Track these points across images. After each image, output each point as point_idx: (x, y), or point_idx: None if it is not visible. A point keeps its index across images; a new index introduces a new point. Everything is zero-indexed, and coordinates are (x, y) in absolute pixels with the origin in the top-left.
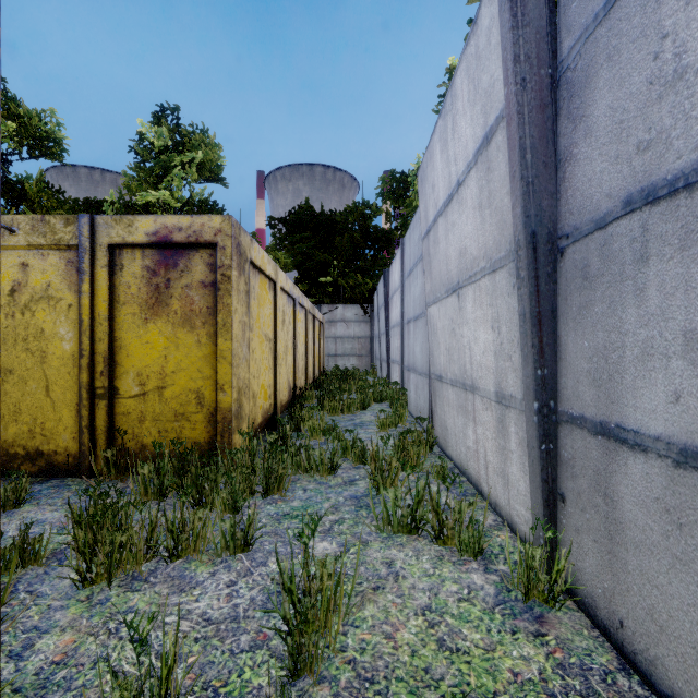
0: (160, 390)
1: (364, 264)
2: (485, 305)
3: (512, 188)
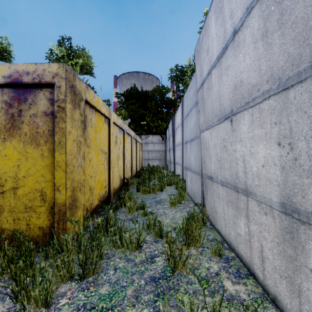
0: (14, 190)
1: (162, 115)
2: (269, 124)
3: None
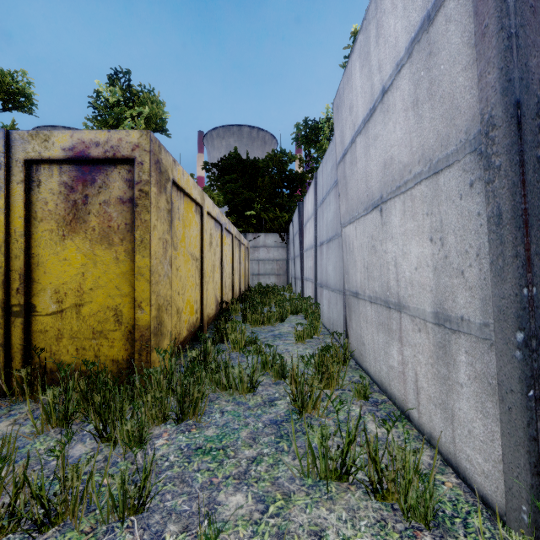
0: (78, 308)
1: (282, 201)
2: (421, 215)
3: (479, 51)
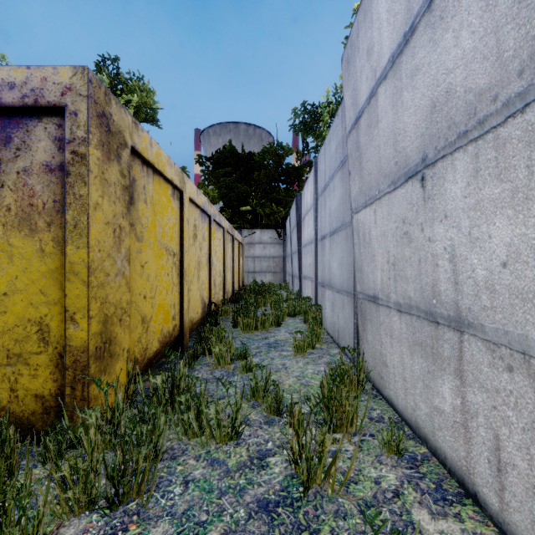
0: None
1: (278, 195)
2: (523, 169)
3: None
